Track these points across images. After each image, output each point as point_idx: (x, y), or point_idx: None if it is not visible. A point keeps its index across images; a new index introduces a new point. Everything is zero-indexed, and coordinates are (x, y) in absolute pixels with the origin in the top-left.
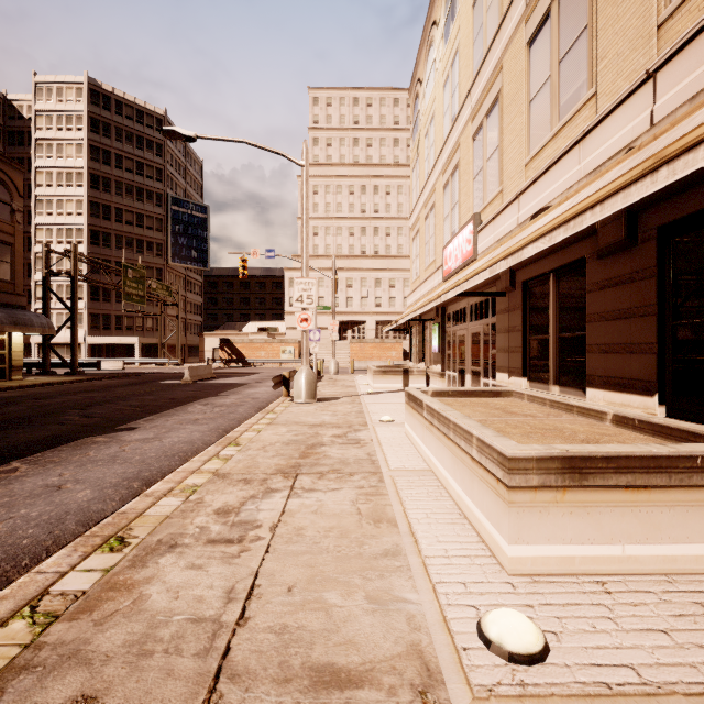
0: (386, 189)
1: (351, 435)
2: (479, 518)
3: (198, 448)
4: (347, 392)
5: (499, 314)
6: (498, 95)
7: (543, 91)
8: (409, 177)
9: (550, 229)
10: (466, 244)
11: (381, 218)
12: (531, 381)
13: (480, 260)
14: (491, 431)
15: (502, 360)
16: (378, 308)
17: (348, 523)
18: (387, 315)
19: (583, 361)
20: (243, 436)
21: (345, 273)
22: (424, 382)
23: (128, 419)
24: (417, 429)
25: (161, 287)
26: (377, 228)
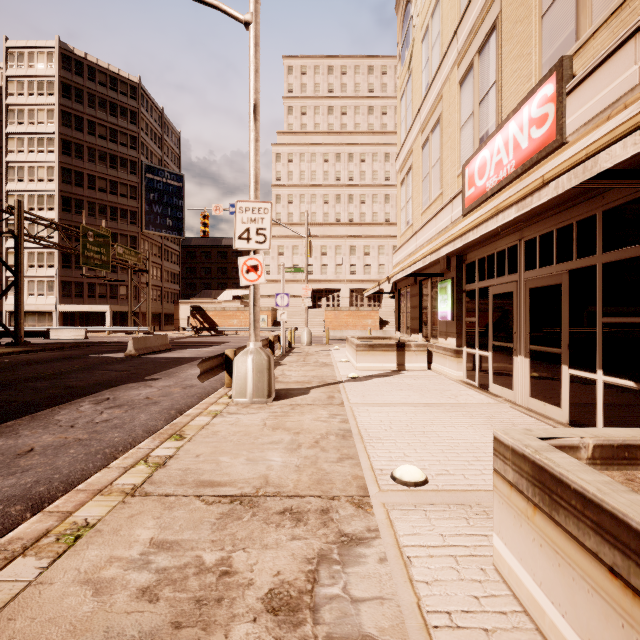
0: (361, 157)
1: (330, 588)
2: None
3: None
4: (320, 375)
5: None
6: None
7: None
8: (384, 144)
9: None
10: (532, 129)
11: (355, 185)
12: None
13: (586, 135)
14: None
15: None
16: (353, 276)
17: None
18: (362, 282)
19: None
20: None
21: (320, 240)
22: (424, 360)
23: None
24: None
25: (128, 253)
26: (352, 195)
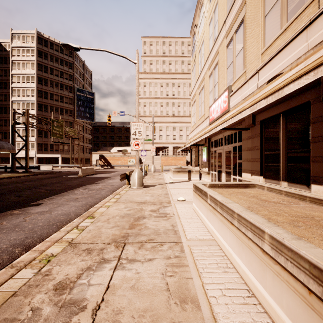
0: (178, 84)
1: (161, 210)
2: (273, 308)
3: (71, 218)
4: (159, 182)
5: (244, 140)
6: (243, 18)
7: (275, 7)
8: (189, 79)
9: (318, 64)
10: (223, 103)
11: (175, 98)
12: (266, 178)
13: (232, 111)
14: (283, 231)
15: (246, 166)
16: (174, 140)
17: (158, 303)
18: (178, 144)
19: (307, 167)
20: (98, 210)
21: (159, 124)
22: (198, 176)
23: (39, 198)
24: (202, 209)
25: (71, 130)
26: (174, 103)
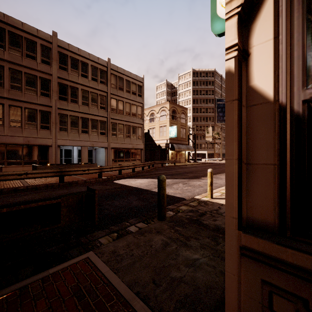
0: None
1: None
2: None
3: None
4: None
5: None
6: None
7: None
8: None
9: None
10: None
11: None
12: None
13: None
14: None
15: None
16: None
17: None
18: None
19: None
20: None
21: None
22: None
23: None
24: None
25: (215, 133)
26: None
